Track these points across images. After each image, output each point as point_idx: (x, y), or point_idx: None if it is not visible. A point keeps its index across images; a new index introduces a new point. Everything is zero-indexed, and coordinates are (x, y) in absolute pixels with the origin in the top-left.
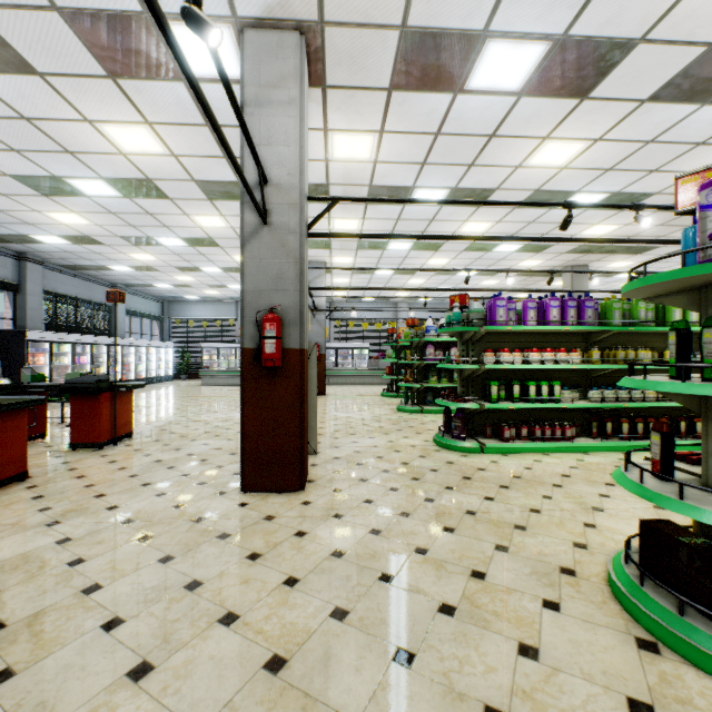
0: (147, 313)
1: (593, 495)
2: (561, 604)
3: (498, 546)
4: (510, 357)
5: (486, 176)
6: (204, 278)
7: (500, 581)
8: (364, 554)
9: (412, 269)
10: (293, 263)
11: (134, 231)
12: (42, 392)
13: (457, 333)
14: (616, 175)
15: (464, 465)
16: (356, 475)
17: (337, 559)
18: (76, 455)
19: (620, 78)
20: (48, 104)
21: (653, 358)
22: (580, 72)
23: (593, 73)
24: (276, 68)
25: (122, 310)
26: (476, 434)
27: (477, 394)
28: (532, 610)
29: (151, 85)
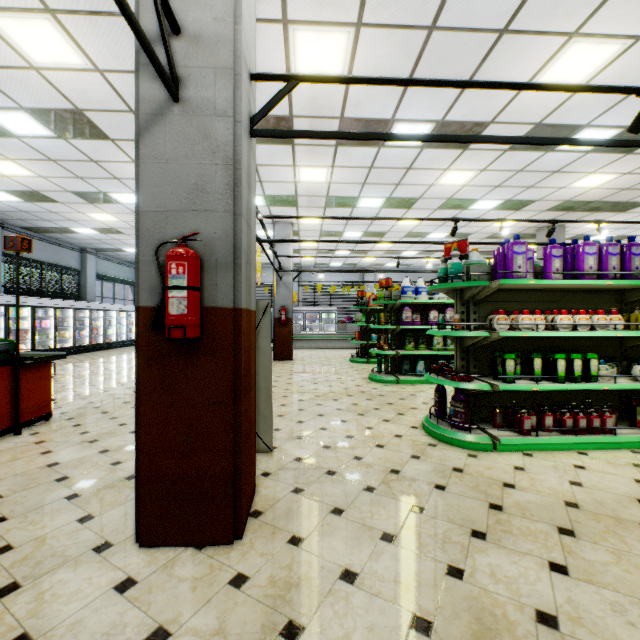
0: (119, 278)
1: None
2: None
3: None
4: (530, 321)
5: (482, 102)
6: None
7: None
8: None
9: (390, 218)
10: (221, 165)
11: (84, 185)
12: None
13: (455, 290)
14: None
15: (480, 476)
16: (326, 499)
17: None
18: None
19: None
20: None
21: None
22: None
23: None
24: None
25: (92, 275)
26: (479, 420)
27: (481, 368)
28: None
29: None
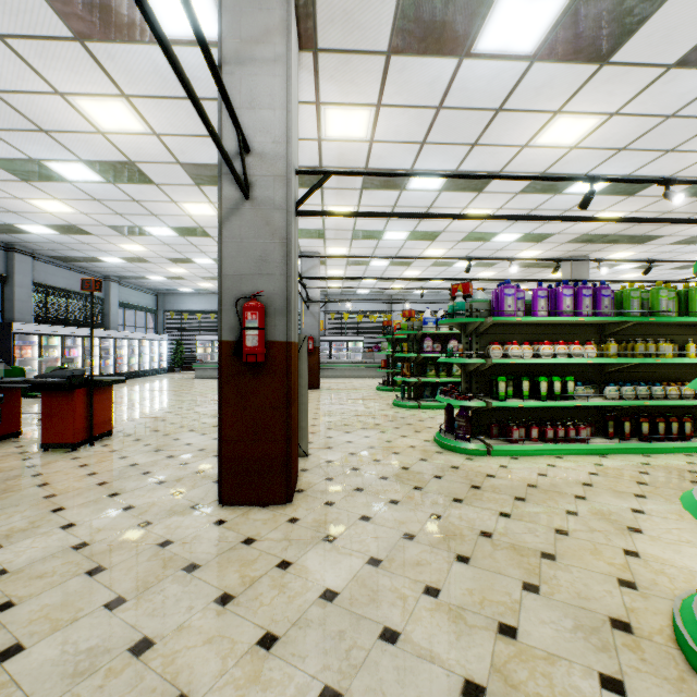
0: (141, 305)
1: (625, 510)
2: (625, 683)
3: (527, 585)
4: (519, 351)
5: (490, 157)
6: (197, 270)
7: (537, 641)
8: (361, 596)
9: (410, 257)
10: (278, 243)
11: (121, 220)
12: (15, 387)
13: (460, 324)
14: (629, 155)
15: (471, 471)
16: (351, 483)
17: (328, 603)
18: (45, 457)
19: (647, 37)
20: (13, 73)
21: (676, 352)
22: (602, 31)
23: (617, 32)
24: (259, 20)
25: (115, 303)
26: (481, 434)
27: (482, 390)
28: (588, 693)
29: (124, 49)
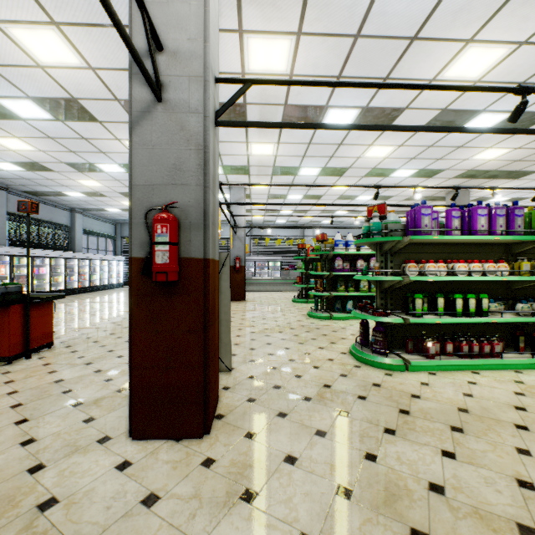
0: (102, 232)
1: None
2: None
3: None
4: (435, 269)
5: (398, 92)
6: None
7: None
8: None
9: (324, 185)
10: (194, 150)
11: (75, 158)
12: None
13: (375, 244)
14: None
15: (393, 389)
16: (273, 406)
17: None
18: None
19: None
20: None
21: None
22: None
23: None
24: None
25: (80, 230)
26: (395, 347)
27: (396, 306)
28: None
29: None
